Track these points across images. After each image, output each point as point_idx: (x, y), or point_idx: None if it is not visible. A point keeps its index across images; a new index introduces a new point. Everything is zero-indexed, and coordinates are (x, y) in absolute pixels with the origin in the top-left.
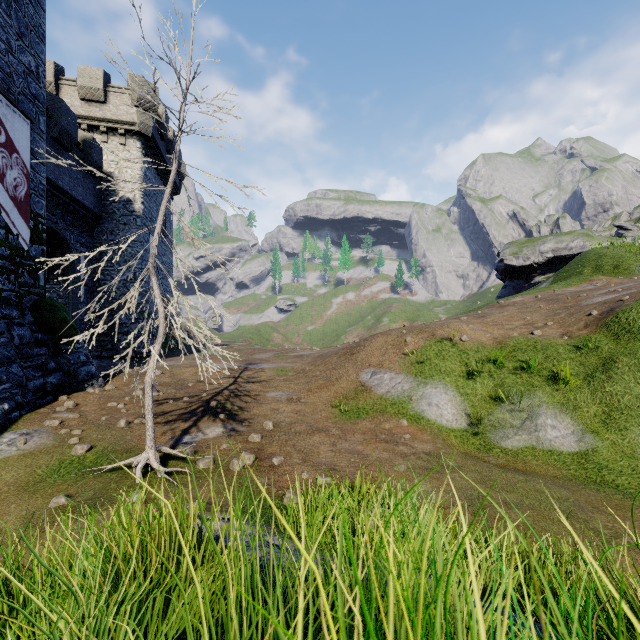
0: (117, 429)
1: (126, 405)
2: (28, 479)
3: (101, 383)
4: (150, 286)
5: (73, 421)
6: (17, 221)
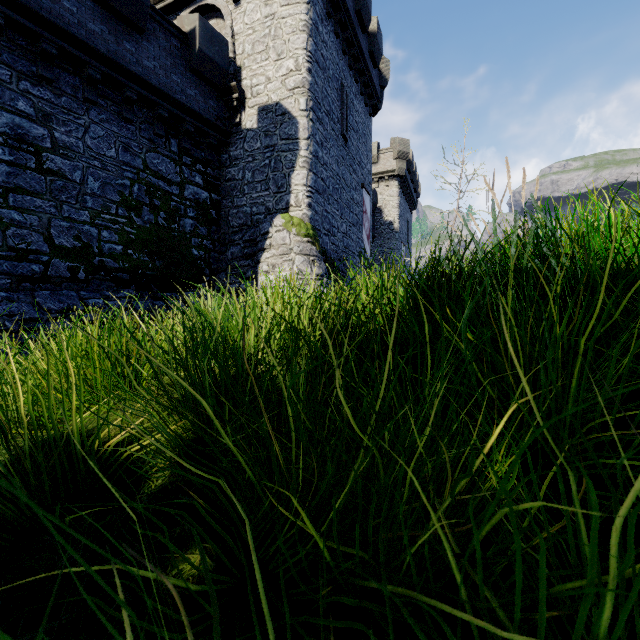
0: None
1: None
2: None
3: None
4: None
5: None
6: (367, 246)
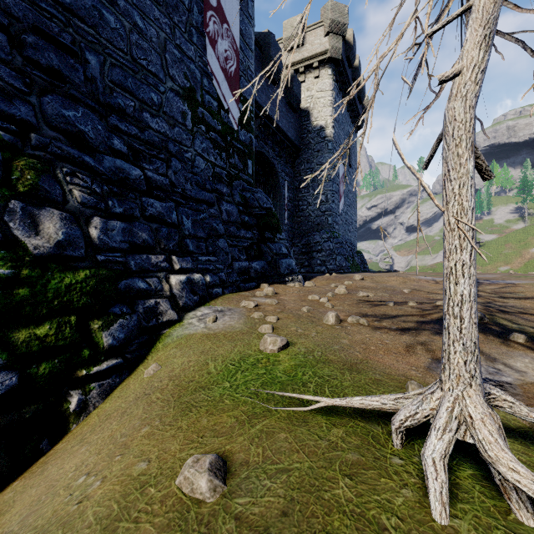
0: (323, 325)
1: (329, 300)
2: (193, 375)
3: (300, 281)
4: (339, 210)
5: (269, 307)
6: (227, 96)
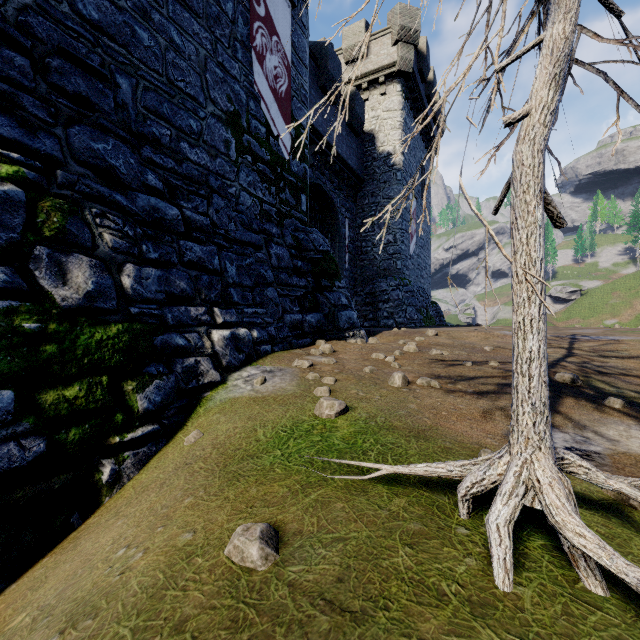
0: (388, 387)
1: (396, 359)
2: (240, 443)
3: (363, 336)
4: (409, 252)
5: (326, 366)
6: (277, 120)
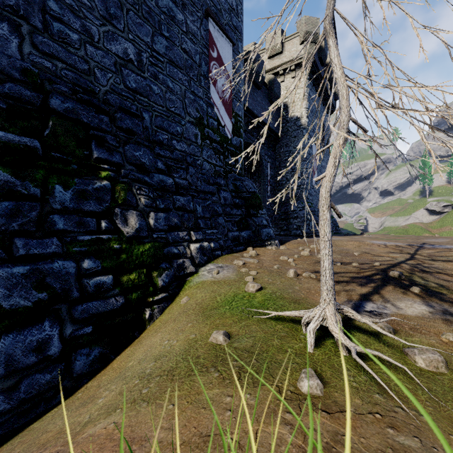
0: (286, 277)
1: (295, 260)
2: (209, 303)
3: (277, 244)
4: (312, 183)
5: (252, 264)
6: (224, 116)
